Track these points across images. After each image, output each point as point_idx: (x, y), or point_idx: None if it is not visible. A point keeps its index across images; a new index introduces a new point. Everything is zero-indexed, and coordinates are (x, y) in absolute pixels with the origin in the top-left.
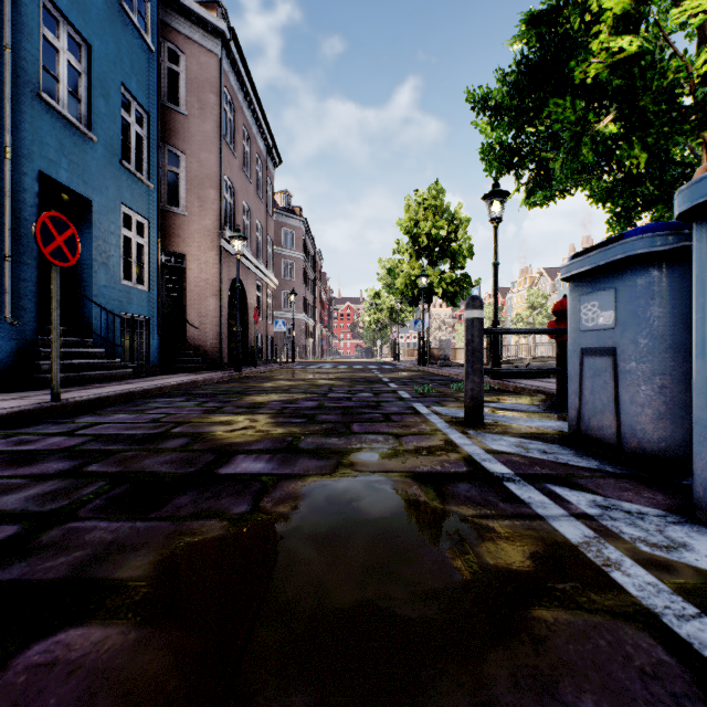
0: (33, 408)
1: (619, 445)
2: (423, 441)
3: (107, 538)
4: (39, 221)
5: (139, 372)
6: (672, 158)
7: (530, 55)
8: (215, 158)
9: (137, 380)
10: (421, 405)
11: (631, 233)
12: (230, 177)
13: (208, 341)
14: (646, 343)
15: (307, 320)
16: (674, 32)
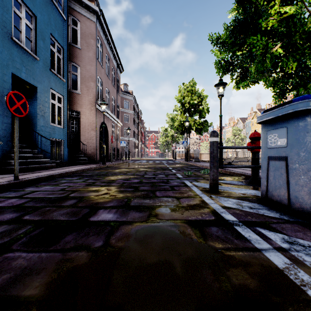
0: (5, 183)
1: (289, 205)
2: (190, 201)
3: (24, 264)
4: (8, 95)
5: (59, 165)
6: (307, 65)
7: (240, 17)
8: (94, 68)
9: (57, 168)
10: (187, 181)
11: (296, 100)
12: (100, 77)
13: (90, 151)
14: (304, 154)
15: (135, 141)
16: (308, 6)
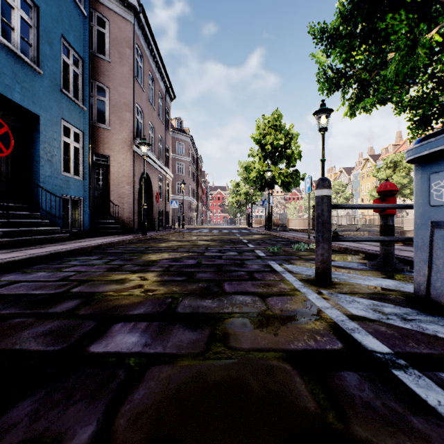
0: None
1: None
2: (287, 303)
3: None
4: None
5: (75, 236)
6: None
7: None
8: (130, 91)
9: (71, 242)
10: (275, 263)
11: None
12: (140, 105)
13: (125, 214)
14: None
15: (192, 201)
16: None
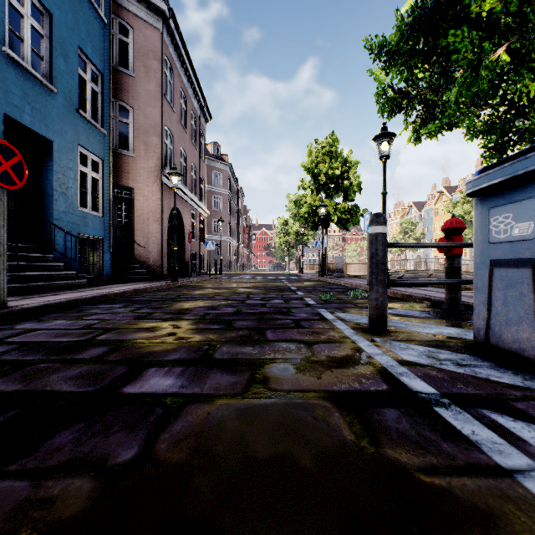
0: None
1: None
2: (334, 350)
3: None
4: None
5: (94, 282)
6: None
7: None
8: (158, 112)
9: (89, 289)
10: (326, 311)
11: None
12: (170, 127)
13: (151, 257)
14: None
15: (232, 242)
16: None
